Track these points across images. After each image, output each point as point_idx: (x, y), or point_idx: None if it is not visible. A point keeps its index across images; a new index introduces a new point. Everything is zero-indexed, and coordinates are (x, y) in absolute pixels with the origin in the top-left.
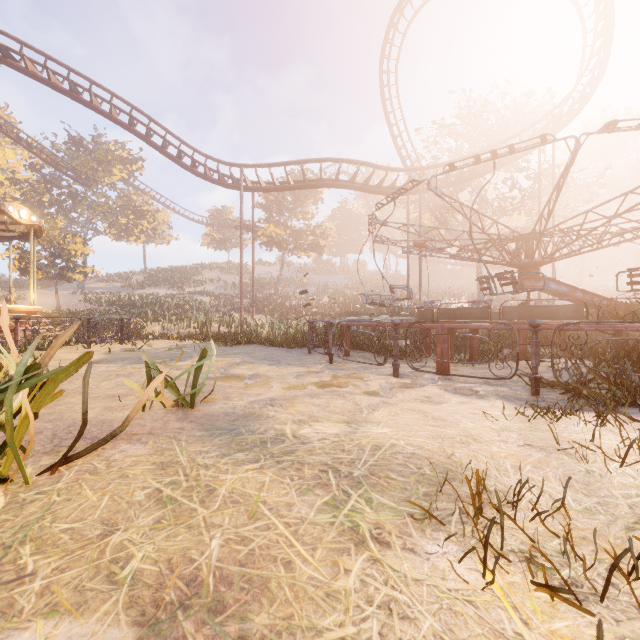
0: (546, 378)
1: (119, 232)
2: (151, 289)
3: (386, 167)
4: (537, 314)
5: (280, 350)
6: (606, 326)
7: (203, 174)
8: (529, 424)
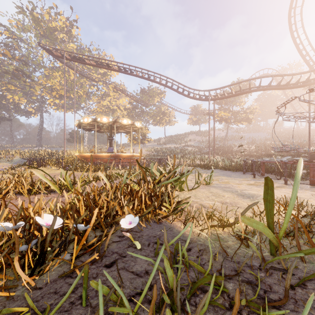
0: None
1: (156, 123)
2: (168, 145)
3: (291, 74)
4: None
5: (229, 172)
6: None
7: (192, 97)
8: None
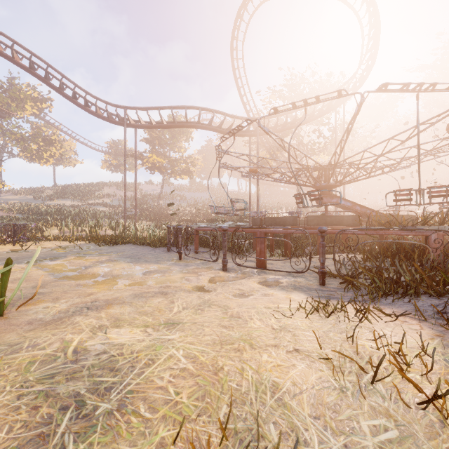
0: (332, 270)
1: (31, 155)
2: (59, 201)
3: (234, 116)
4: (329, 222)
5: (147, 249)
6: (372, 231)
7: (94, 112)
8: (306, 320)
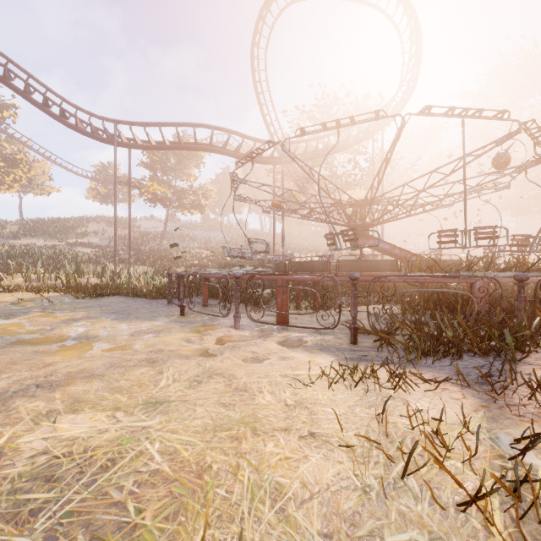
0: (366, 324)
1: None
2: (27, 239)
3: (254, 138)
4: (365, 267)
5: (141, 301)
6: (411, 278)
7: (74, 125)
8: (329, 392)
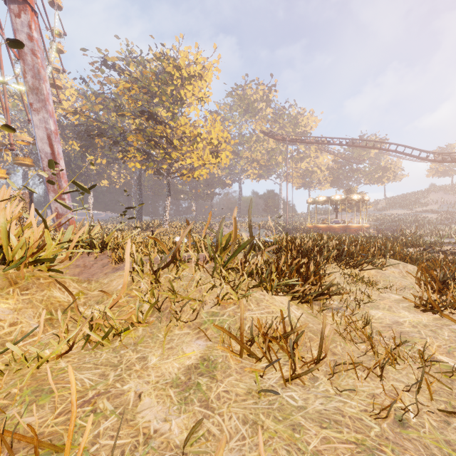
0: None
1: (373, 182)
2: (391, 210)
3: None
4: None
5: None
6: None
7: (432, 160)
8: None
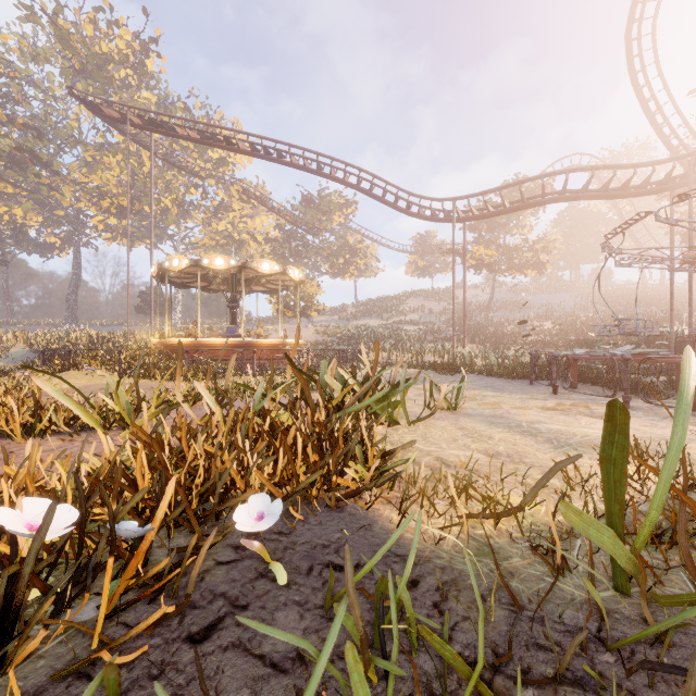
0: None
1: (337, 271)
2: (362, 320)
3: (634, 164)
4: None
5: (499, 380)
6: None
7: (416, 214)
8: None
